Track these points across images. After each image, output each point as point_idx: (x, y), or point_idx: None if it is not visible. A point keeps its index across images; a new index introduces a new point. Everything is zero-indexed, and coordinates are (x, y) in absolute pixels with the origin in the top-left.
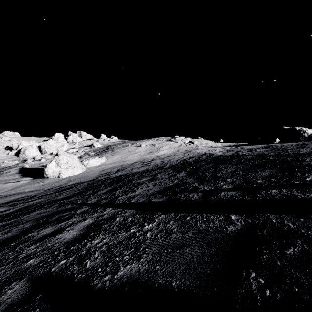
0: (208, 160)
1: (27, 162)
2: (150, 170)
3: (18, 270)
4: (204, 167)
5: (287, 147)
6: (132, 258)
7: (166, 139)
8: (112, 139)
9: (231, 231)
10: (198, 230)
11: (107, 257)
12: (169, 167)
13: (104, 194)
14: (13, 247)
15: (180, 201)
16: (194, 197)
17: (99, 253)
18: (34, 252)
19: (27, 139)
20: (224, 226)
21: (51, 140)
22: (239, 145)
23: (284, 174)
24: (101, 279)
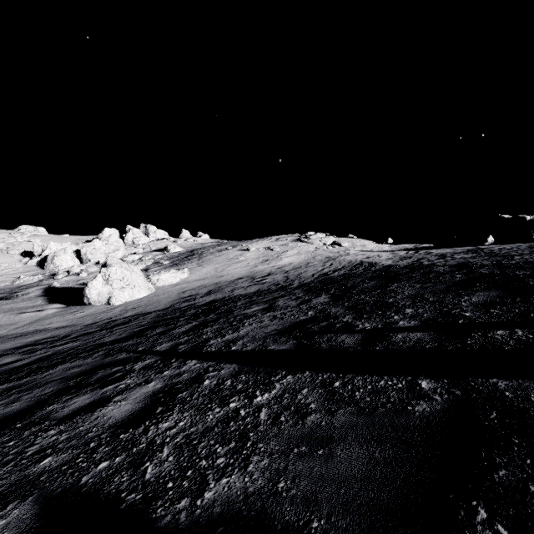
0: (368, 275)
1: (57, 278)
2: (266, 292)
3: (22, 478)
4: (361, 287)
5: (512, 251)
6: (232, 462)
7: (292, 237)
8: (200, 239)
9: (423, 414)
10: (357, 409)
11: (186, 458)
12: (299, 287)
13: (184, 334)
14: (19, 432)
15: (320, 350)
16: (346, 342)
17: (170, 449)
18: (55, 442)
19: (57, 239)
20: (408, 403)
21: (98, 240)
22: (421, 248)
23: (515, 300)
24: (171, 505)
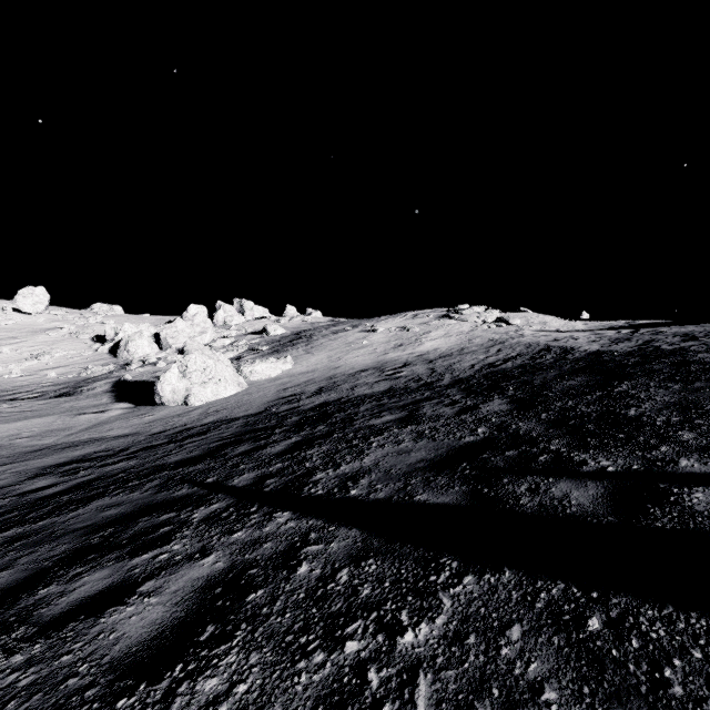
0: (566, 366)
1: (130, 368)
2: (401, 391)
3: None
4: (561, 386)
5: None
6: None
7: (437, 313)
8: (309, 317)
9: None
10: None
11: None
12: (453, 385)
13: (278, 457)
14: None
15: (521, 513)
16: (575, 499)
17: None
18: (7, 692)
19: (135, 320)
20: None
21: (181, 320)
22: (639, 326)
23: None
24: None
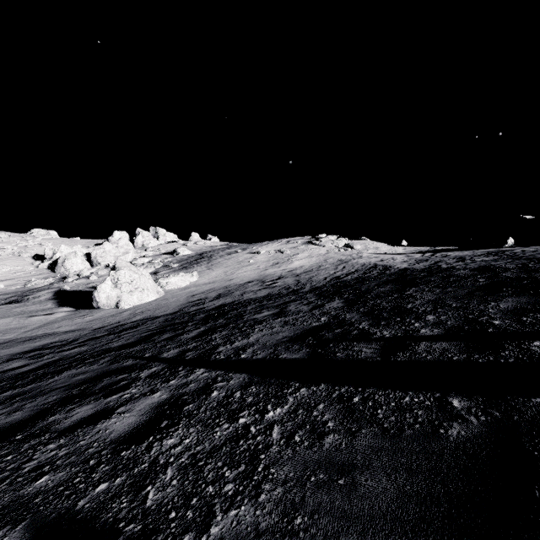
0: (383, 278)
1: (67, 281)
2: (276, 296)
3: (16, 499)
4: (376, 291)
5: (537, 254)
6: (242, 489)
7: (303, 240)
8: (209, 241)
9: (458, 438)
10: (381, 430)
11: (191, 482)
12: (311, 291)
13: (192, 340)
14: (19, 445)
15: (335, 360)
16: (364, 351)
17: (174, 470)
18: (53, 458)
19: (68, 242)
20: (439, 425)
21: (108, 243)
22: (437, 250)
23: None
24: None
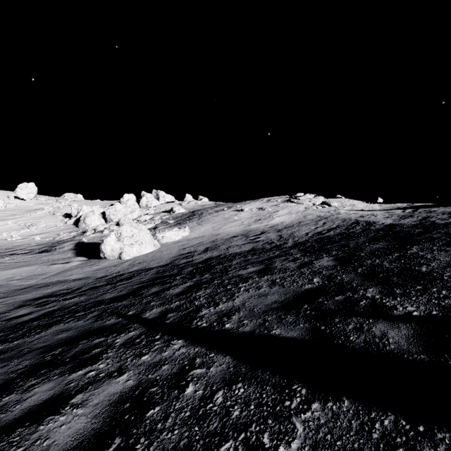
0: (371, 234)
1: (86, 234)
2: (260, 250)
3: None
4: (369, 248)
5: None
6: None
7: (282, 199)
8: (200, 201)
9: None
10: None
11: None
12: (294, 247)
13: (177, 297)
14: None
15: (351, 348)
16: (392, 338)
17: None
18: None
19: (90, 203)
20: None
21: (119, 203)
22: (417, 207)
23: None
24: None
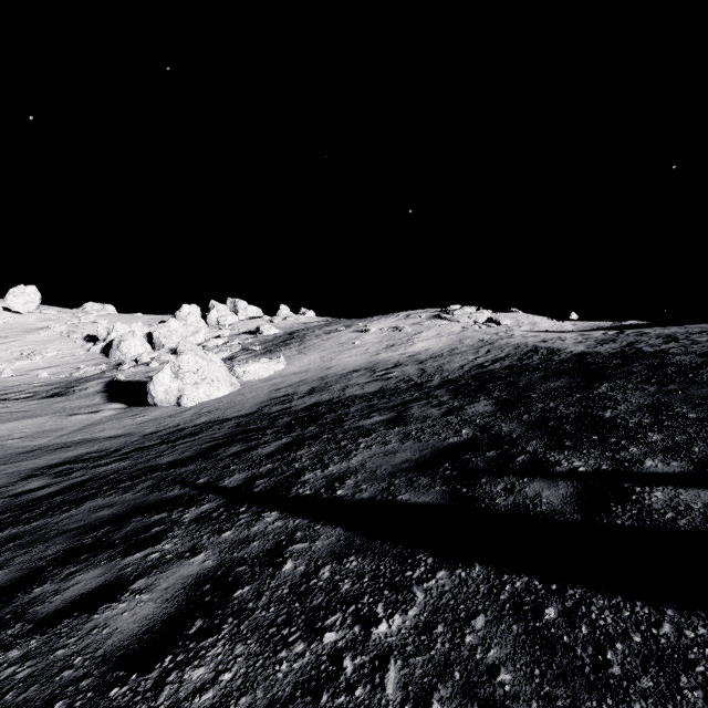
0: (551, 367)
1: (122, 368)
2: (392, 392)
3: None
4: (544, 388)
5: None
6: None
7: (429, 313)
8: (302, 317)
9: None
10: None
11: None
12: (442, 386)
13: (268, 458)
14: None
15: (495, 512)
16: (546, 498)
17: None
18: (5, 684)
19: (127, 319)
20: None
21: (174, 319)
22: (625, 326)
23: None
24: None
